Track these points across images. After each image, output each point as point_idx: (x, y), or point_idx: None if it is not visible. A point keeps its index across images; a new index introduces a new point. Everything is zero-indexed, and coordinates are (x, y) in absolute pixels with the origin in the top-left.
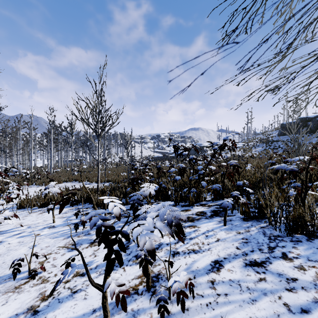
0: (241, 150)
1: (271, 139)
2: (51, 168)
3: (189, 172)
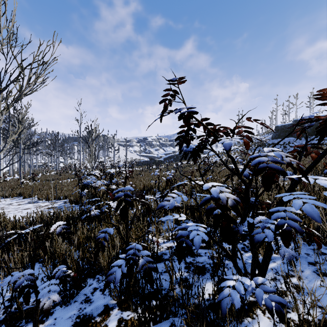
0: (236, 153)
1: (266, 142)
2: (0, 175)
3: (190, 185)
